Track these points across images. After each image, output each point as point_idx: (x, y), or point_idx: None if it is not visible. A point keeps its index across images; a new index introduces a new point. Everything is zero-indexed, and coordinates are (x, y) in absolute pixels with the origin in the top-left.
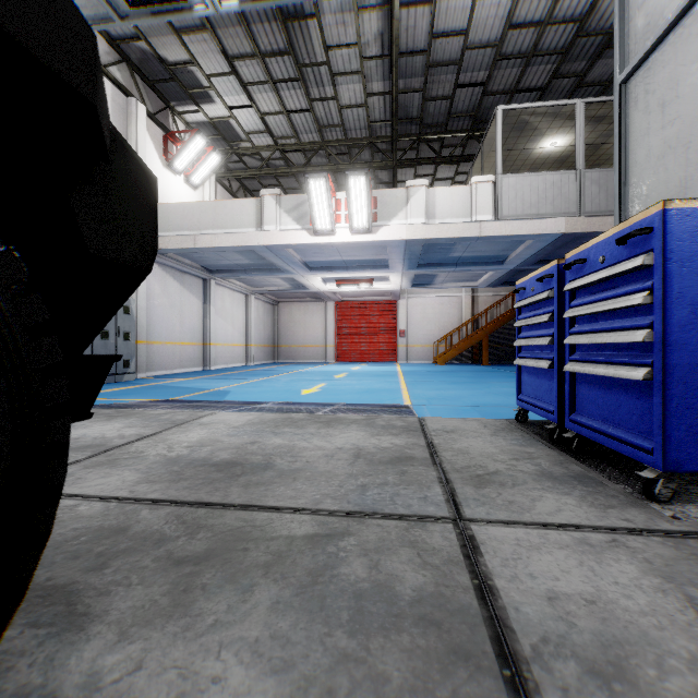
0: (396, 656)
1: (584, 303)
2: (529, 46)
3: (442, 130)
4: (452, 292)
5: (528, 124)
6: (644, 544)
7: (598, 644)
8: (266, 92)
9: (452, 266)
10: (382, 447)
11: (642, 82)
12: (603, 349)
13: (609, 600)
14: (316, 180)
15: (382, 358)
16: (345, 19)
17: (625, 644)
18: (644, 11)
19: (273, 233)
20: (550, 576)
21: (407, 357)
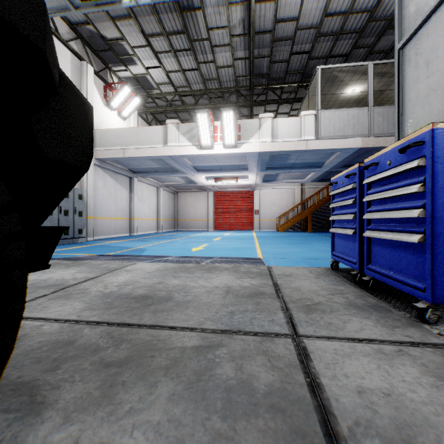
0: (254, 434)
1: (376, 192)
2: (338, 27)
3: (282, 82)
4: (288, 186)
5: (337, 78)
6: (420, 353)
7: (394, 425)
8: (170, 57)
9: (288, 169)
10: (244, 286)
11: (413, 48)
12: (390, 222)
13: (399, 393)
14: (202, 114)
15: (243, 227)
16: (220, 10)
17: (413, 425)
18: (414, 2)
19: (174, 148)
20: (358, 376)
21: (259, 227)
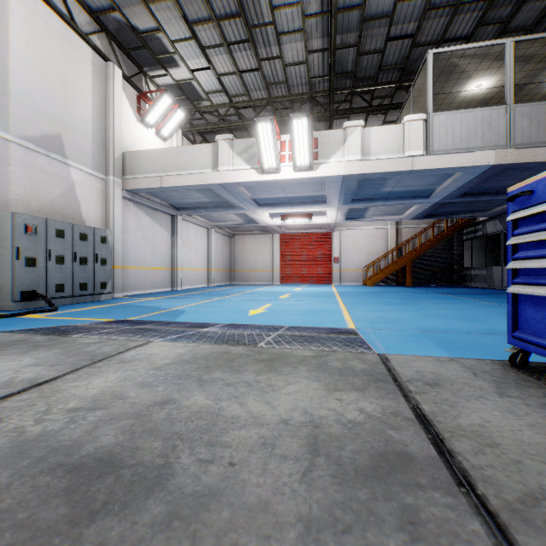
0: None
1: None
2: None
3: (373, 82)
4: (378, 225)
5: (456, 67)
6: None
7: None
8: (221, 54)
9: (382, 200)
10: (349, 421)
11: None
12: None
13: None
14: (263, 123)
15: (319, 280)
16: None
17: None
18: None
19: (226, 173)
20: None
21: (340, 279)
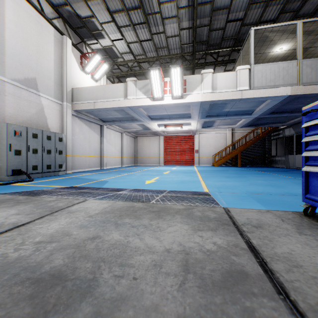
0: None
1: None
2: None
3: (218, 47)
4: (221, 131)
5: (267, 38)
6: None
7: None
8: (129, 31)
9: (223, 116)
10: (207, 250)
11: None
12: None
13: None
14: (154, 71)
15: (186, 163)
16: None
17: None
18: None
19: (132, 100)
20: None
21: (199, 162)
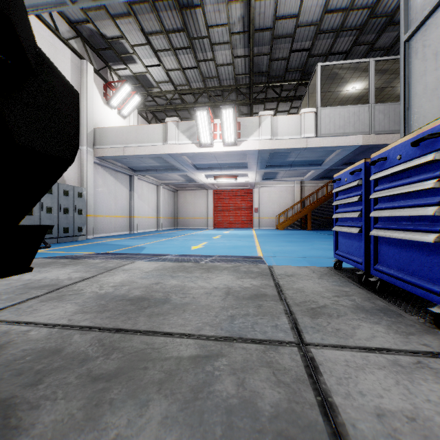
0: None
1: (385, 188)
2: (338, 24)
3: (281, 80)
4: (287, 184)
5: (337, 75)
6: None
7: None
8: (169, 56)
9: (288, 167)
10: (244, 287)
11: (420, 39)
12: (399, 220)
13: (425, 417)
14: (201, 111)
15: (243, 225)
16: (219, 8)
17: None
18: None
19: (173, 146)
20: (375, 394)
21: (259, 225)
